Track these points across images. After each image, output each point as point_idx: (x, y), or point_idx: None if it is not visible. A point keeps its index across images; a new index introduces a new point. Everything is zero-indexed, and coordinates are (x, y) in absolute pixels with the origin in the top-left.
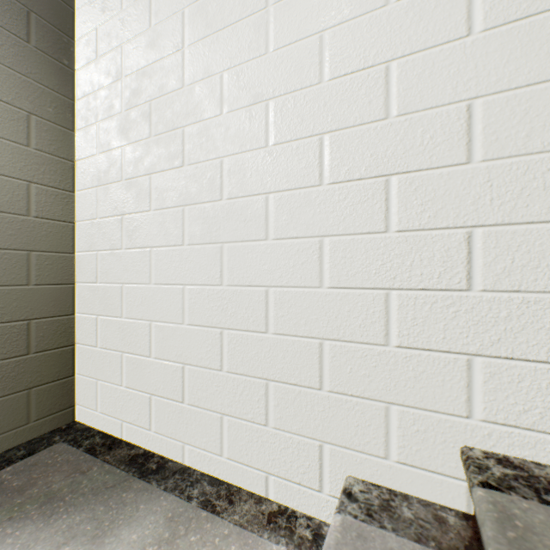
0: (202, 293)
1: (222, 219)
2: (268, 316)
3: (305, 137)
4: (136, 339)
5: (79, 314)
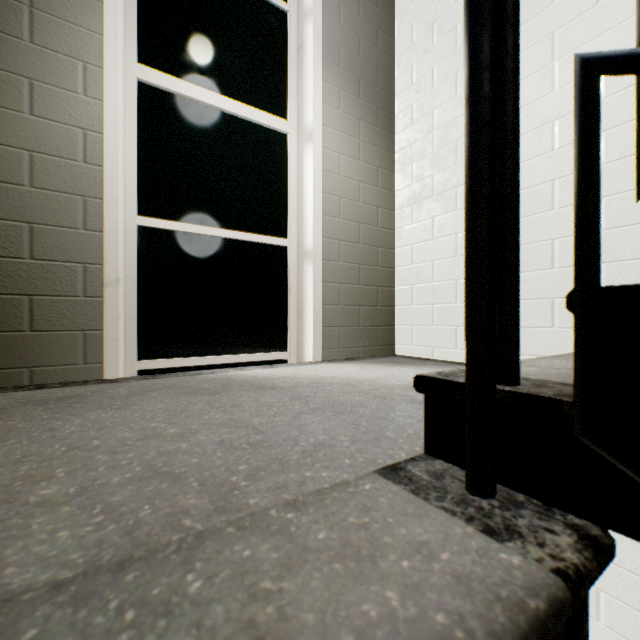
0: None
1: None
2: (553, 258)
3: None
4: (444, 294)
5: (397, 288)
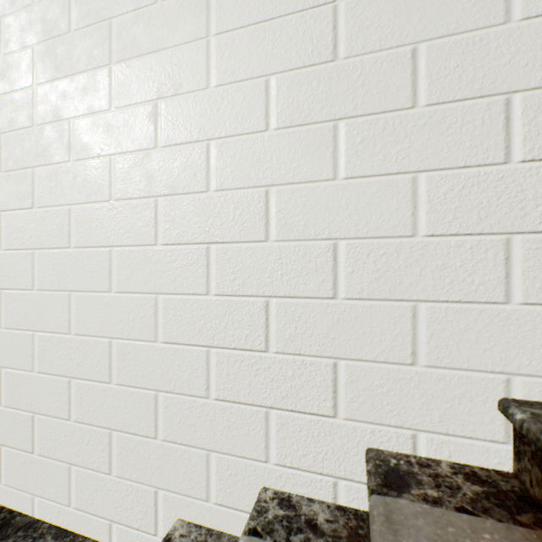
0: (51, 341)
1: (70, 267)
2: (112, 367)
3: (143, 197)
4: None
5: None
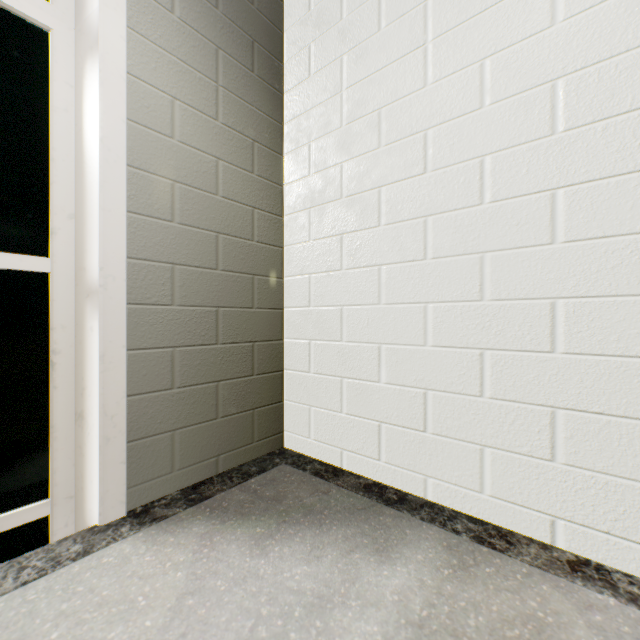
0: (452, 311)
1: (481, 226)
2: (555, 333)
3: (617, 114)
4: (360, 364)
5: (287, 340)
